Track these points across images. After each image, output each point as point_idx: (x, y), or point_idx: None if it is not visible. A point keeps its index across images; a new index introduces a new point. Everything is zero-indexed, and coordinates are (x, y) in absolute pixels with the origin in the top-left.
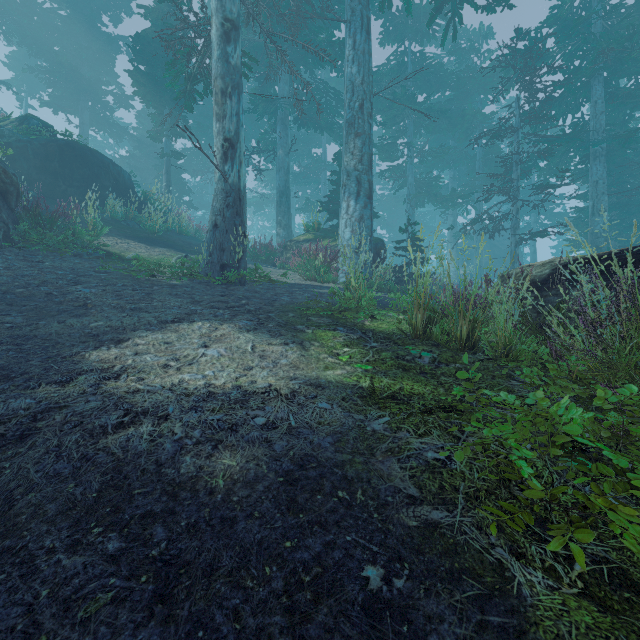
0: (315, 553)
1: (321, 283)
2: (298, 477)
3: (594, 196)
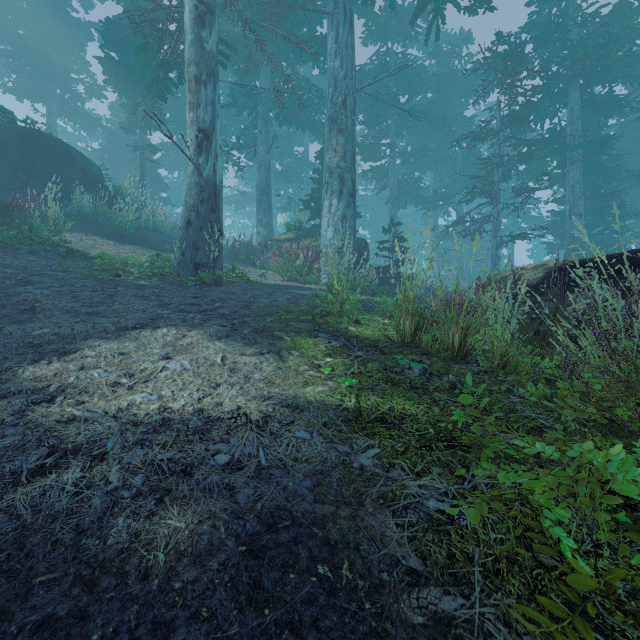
0: None
1: (302, 284)
2: (266, 544)
3: (571, 200)
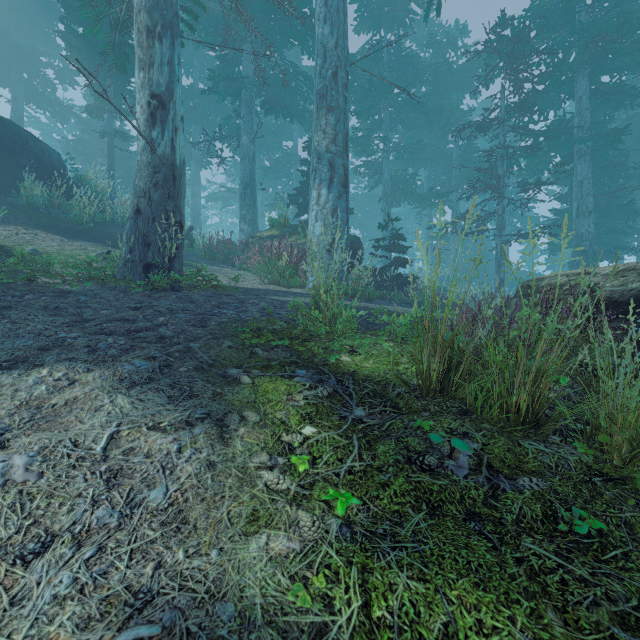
0: None
1: (286, 288)
2: None
3: (579, 197)
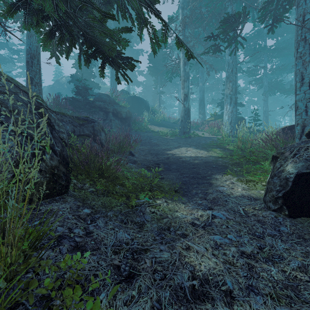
0: (208, 165)
1: (216, 136)
2: (206, 162)
3: None
